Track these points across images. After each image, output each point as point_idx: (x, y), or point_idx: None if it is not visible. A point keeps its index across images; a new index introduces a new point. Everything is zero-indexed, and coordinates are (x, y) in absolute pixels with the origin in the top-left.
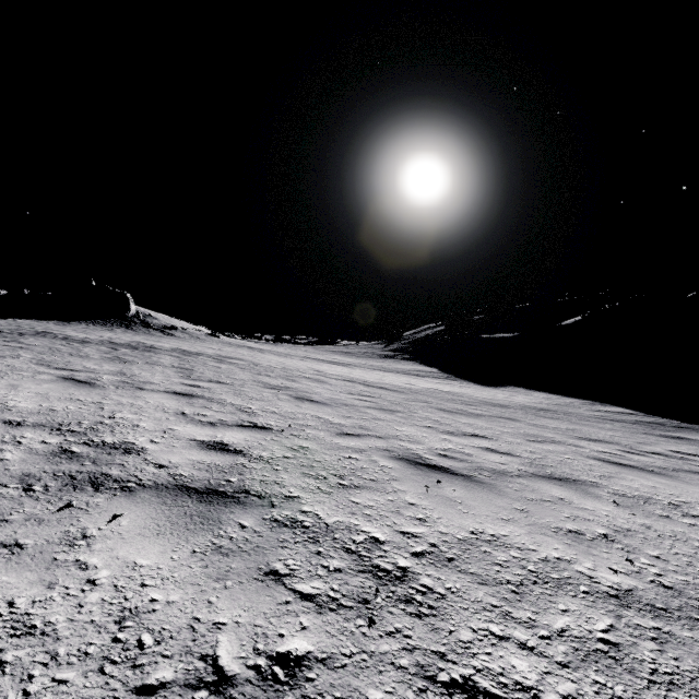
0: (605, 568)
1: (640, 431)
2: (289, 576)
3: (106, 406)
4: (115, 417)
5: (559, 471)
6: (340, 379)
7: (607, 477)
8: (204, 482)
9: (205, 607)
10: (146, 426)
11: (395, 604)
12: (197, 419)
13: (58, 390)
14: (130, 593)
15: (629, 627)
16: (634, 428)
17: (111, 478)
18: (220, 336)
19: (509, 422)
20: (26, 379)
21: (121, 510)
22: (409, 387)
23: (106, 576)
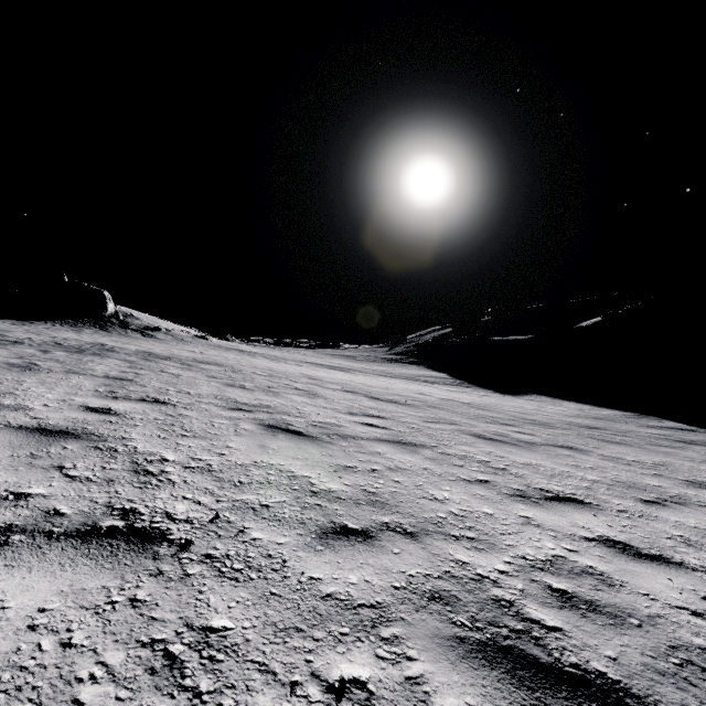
0: None
1: None
2: None
3: None
4: None
5: None
6: (338, 389)
7: None
8: None
9: None
10: None
11: None
12: None
13: None
14: None
15: None
16: None
17: None
18: (208, 338)
19: (576, 455)
20: None
21: None
22: (422, 398)
23: None
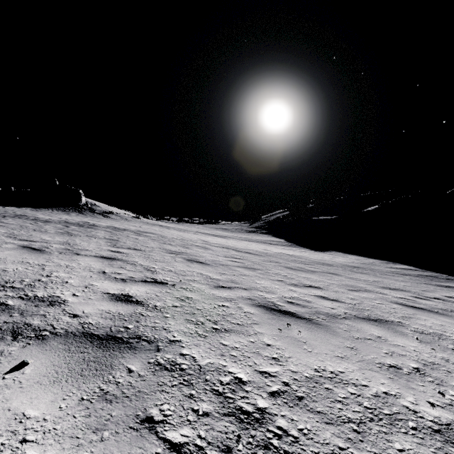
0: (424, 401)
1: (422, 282)
2: (163, 422)
3: (47, 267)
4: (51, 276)
5: (374, 313)
6: (219, 246)
7: (408, 318)
8: (107, 329)
9: None
10: (73, 282)
11: (255, 451)
12: (113, 277)
13: (15, 255)
14: (7, 452)
15: None
16: (417, 280)
17: (31, 328)
18: (141, 218)
19: (334, 276)
20: None
21: (29, 358)
22: (265, 252)
23: None
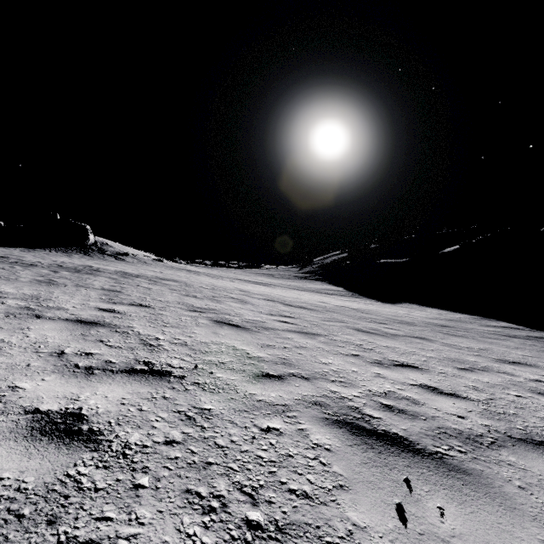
0: None
1: (543, 349)
2: None
3: None
4: None
5: (530, 424)
6: (262, 299)
7: None
8: None
9: None
10: None
11: None
12: (72, 364)
13: None
14: None
15: None
16: (534, 345)
17: None
18: (164, 261)
19: (425, 342)
20: None
21: None
22: (323, 305)
23: None
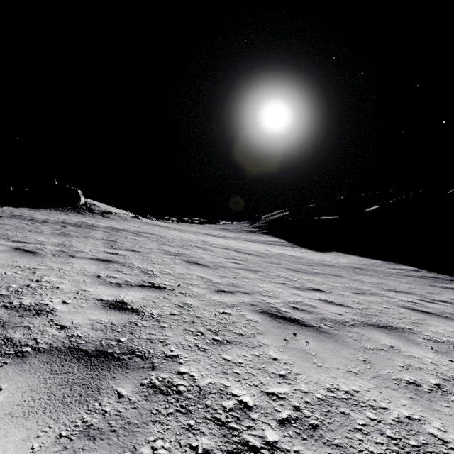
0: (453, 427)
1: (427, 284)
2: None
3: (38, 271)
4: (41, 281)
5: (382, 319)
6: (219, 247)
7: (418, 324)
8: (96, 343)
9: None
10: (64, 288)
11: None
12: (107, 281)
13: (5, 258)
14: None
15: None
16: (422, 282)
17: (11, 343)
18: (140, 218)
19: (337, 278)
20: None
21: (4, 381)
22: (266, 252)
23: None
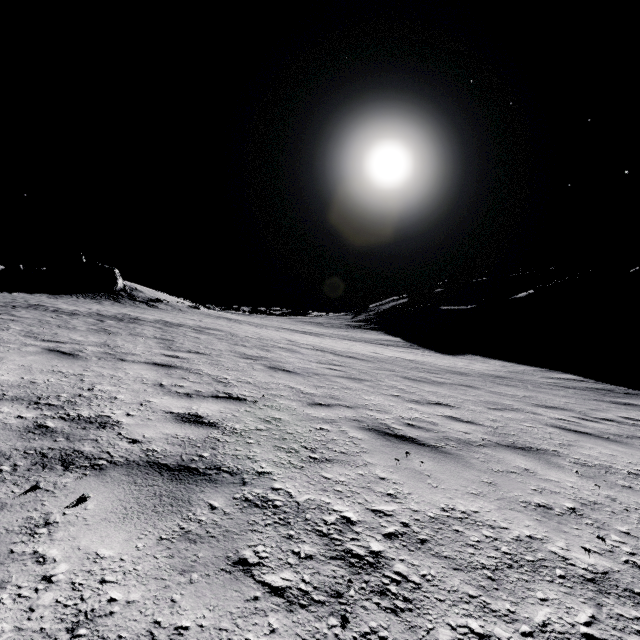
0: (578, 547)
1: (592, 398)
2: (259, 565)
3: (86, 378)
4: (94, 389)
5: (521, 440)
6: (311, 349)
7: (567, 446)
8: (177, 457)
9: (168, 608)
10: (124, 398)
11: (369, 597)
12: (174, 391)
13: (41, 362)
14: (88, 592)
15: (612, 618)
16: (585, 395)
17: (83, 456)
18: (200, 308)
19: (470, 389)
20: (12, 351)
21: (89, 491)
22: (375, 355)
23: (64, 571)
